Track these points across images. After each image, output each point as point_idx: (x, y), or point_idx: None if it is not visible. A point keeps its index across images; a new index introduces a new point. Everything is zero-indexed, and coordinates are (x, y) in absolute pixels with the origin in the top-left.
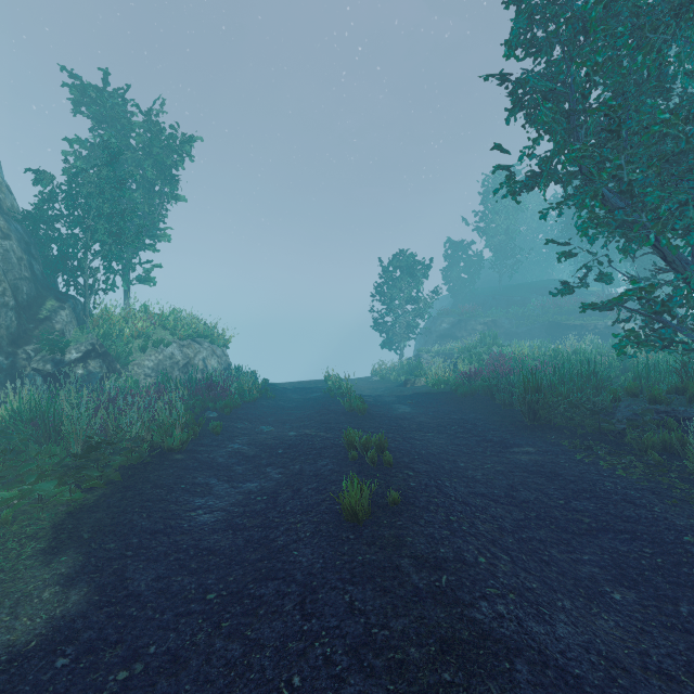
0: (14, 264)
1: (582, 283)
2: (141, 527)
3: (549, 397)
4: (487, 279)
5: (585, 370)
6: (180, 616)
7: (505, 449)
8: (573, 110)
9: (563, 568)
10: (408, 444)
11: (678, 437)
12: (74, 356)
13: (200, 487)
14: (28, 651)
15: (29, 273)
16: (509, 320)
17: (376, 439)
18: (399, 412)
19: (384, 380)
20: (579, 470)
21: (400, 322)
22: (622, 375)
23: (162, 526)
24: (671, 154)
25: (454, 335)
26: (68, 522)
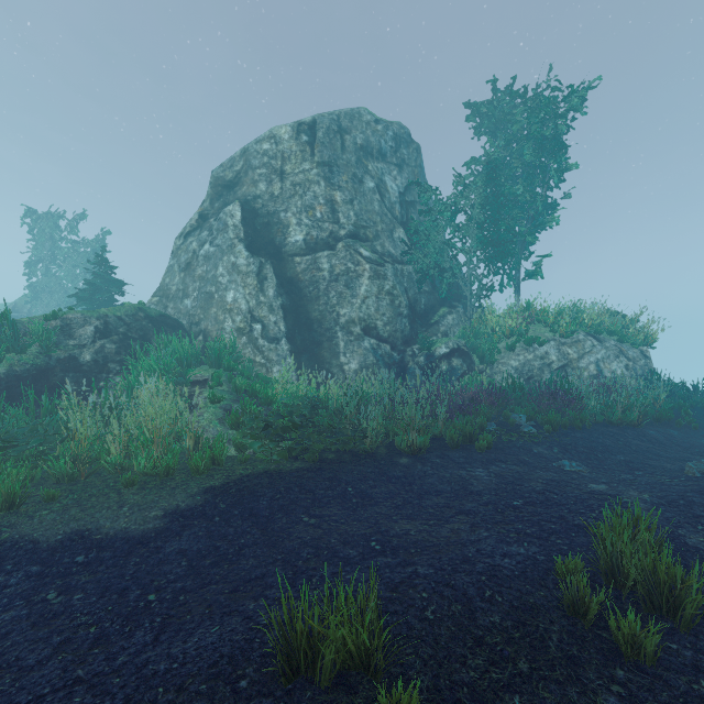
0: (415, 282)
1: None
2: (257, 504)
3: None
4: None
5: None
6: (123, 590)
7: None
8: None
9: None
10: None
11: None
12: (442, 353)
13: (361, 497)
14: (92, 538)
15: (430, 288)
16: None
17: (663, 566)
18: None
19: None
20: None
21: None
22: None
23: (268, 513)
24: None
25: None
26: (252, 477)
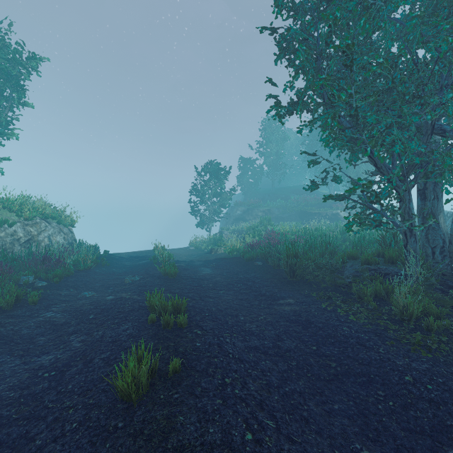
0: None
1: (324, 182)
2: None
3: (303, 261)
4: (265, 183)
5: (324, 241)
6: None
7: (274, 301)
8: (319, 53)
9: (319, 424)
10: (203, 302)
11: (384, 287)
12: None
13: None
14: None
15: None
16: (278, 209)
17: (174, 302)
18: (202, 274)
19: (197, 249)
20: (325, 317)
21: (209, 209)
22: (343, 244)
23: None
24: (382, 91)
25: (245, 218)
26: None
